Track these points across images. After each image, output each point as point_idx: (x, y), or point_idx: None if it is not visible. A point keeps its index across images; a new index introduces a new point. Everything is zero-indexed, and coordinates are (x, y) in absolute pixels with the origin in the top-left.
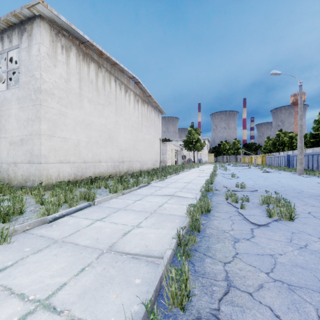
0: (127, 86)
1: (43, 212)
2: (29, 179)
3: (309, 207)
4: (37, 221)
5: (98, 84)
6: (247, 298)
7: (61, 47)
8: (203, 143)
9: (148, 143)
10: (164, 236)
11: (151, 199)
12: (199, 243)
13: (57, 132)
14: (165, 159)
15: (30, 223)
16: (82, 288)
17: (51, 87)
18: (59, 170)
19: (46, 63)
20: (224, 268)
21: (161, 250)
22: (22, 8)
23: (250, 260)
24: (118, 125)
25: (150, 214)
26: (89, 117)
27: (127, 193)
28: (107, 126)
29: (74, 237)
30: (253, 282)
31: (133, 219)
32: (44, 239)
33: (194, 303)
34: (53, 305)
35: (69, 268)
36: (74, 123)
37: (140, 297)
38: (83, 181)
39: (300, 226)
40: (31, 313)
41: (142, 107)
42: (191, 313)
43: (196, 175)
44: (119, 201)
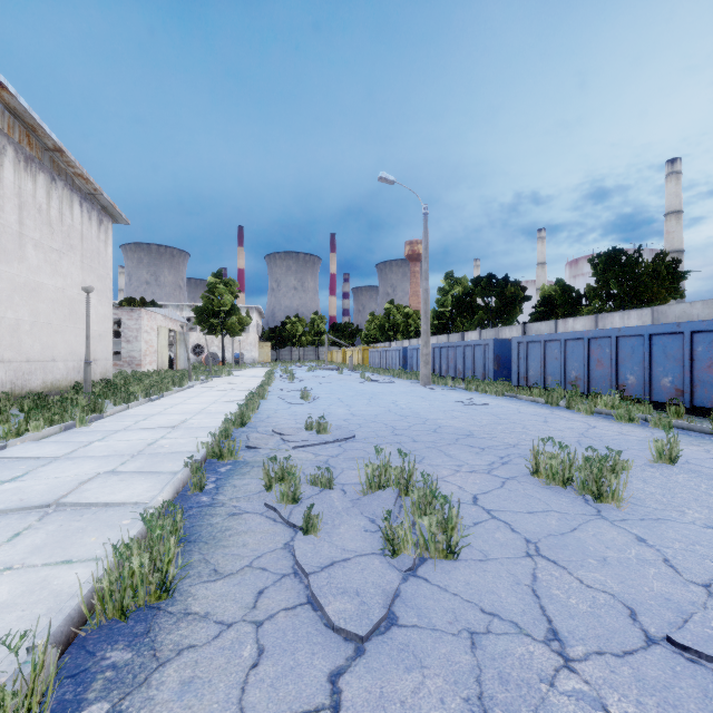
0: None
1: None
2: None
3: (468, 476)
4: None
5: None
6: None
7: None
8: (246, 316)
9: (55, 302)
10: None
11: None
12: None
13: None
14: (136, 355)
15: None
16: None
17: None
18: None
19: None
20: None
21: None
22: None
23: None
24: None
25: None
26: None
27: None
28: None
29: None
30: None
31: None
32: None
33: None
34: None
35: None
36: None
37: None
38: None
39: (478, 579)
40: None
41: (21, 177)
42: None
43: (214, 397)
44: None
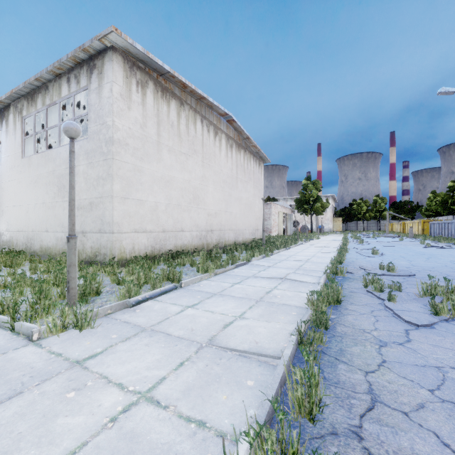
0: (217, 127)
1: (123, 293)
2: (100, 253)
3: None
4: (119, 304)
5: (180, 127)
6: (400, 418)
7: (136, 83)
8: (326, 202)
9: (246, 204)
10: (279, 331)
11: (254, 282)
12: (327, 344)
13: (131, 193)
14: (269, 227)
15: (112, 306)
16: (184, 384)
17: (124, 136)
18: (134, 241)
19: (119, 106)
20: (366, 378)
21: (276, 349)
22: (92, 41)
23: (405, 371)
24: (206, 180)
25: (255, 302)
26: (169, 171)
27: (221, 274)
28: (192, 183)
29: (164, 325)
30: (409, 399)
31: (234, 307)
32: (130, 326)
33: (326, 416)
34: (156, 399)
35: (166, 361)
36: (151, 181)
37: (256, 401)
38: (163, 256)
39: None
40: (135, 404)
41: (237, 154)
42: (323, 426)
43: (316, 250)
44: (212, 283)
